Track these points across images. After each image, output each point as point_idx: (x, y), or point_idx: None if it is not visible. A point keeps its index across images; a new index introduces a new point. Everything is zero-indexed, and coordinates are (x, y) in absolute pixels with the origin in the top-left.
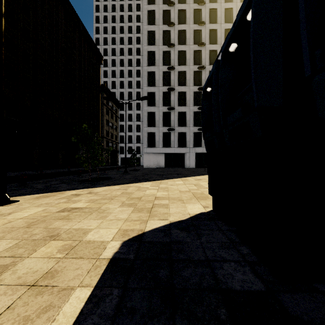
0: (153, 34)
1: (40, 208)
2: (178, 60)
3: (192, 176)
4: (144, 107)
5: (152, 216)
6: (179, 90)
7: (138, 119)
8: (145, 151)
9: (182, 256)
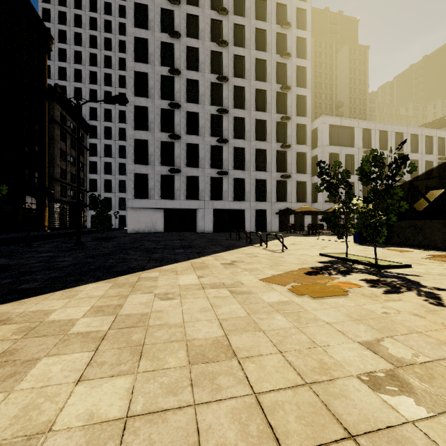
0: (145, 11)
1: None
2: (186, 62)
3: (213, 252)
4: (129, 131)
5: None
6: (188, 108)
7: (122, 154)
8: (130, 205)
9: None
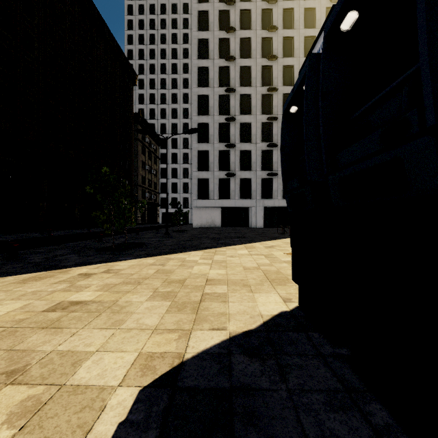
0: (206, 44)
1: (20, 302)
2: (240, 79)
3: (260, 241)
4: (194, 144)
5: (199, 321)
6: (242, 120)
7: (185, 160)
8: (195, 204)
9: (255, 436)
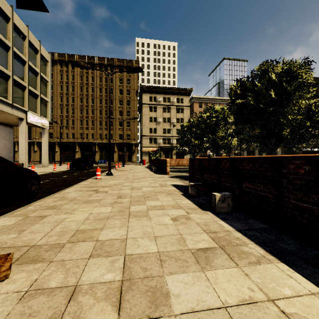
0: None
1: None
2: None
3: None
4: None
5: None
6: None
7: None
8: None
9: None
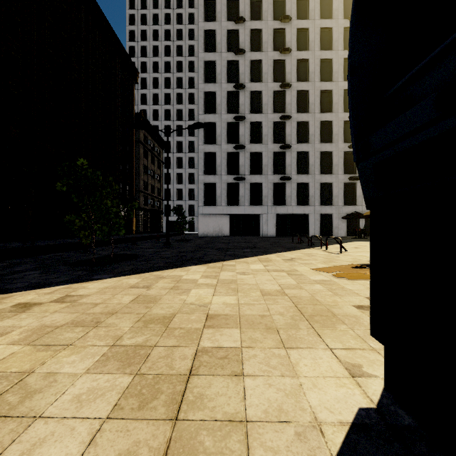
0: (213, 36)
1: None
2: (250, 75)
3: (276, 252)
4: (200, 146)
5: (177, 455)
6: (252, 119)
7: (191, 164)
8: (201, 211)
9: None
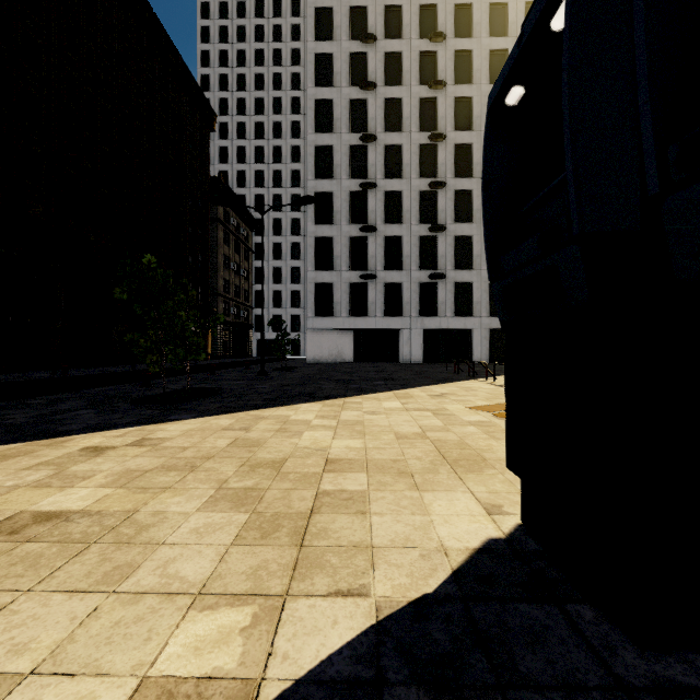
0: (328, 62)
1: None
2: (384, 121)
3: (420, 385)
4: (309, 227)
5: (305, 568)
6: (387, 187)
7: (295, 254)
8: (310, 326)
9: None
